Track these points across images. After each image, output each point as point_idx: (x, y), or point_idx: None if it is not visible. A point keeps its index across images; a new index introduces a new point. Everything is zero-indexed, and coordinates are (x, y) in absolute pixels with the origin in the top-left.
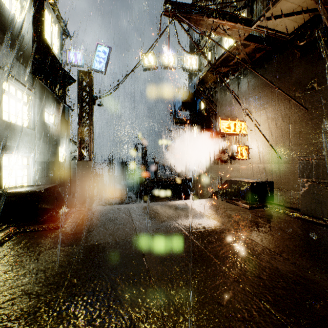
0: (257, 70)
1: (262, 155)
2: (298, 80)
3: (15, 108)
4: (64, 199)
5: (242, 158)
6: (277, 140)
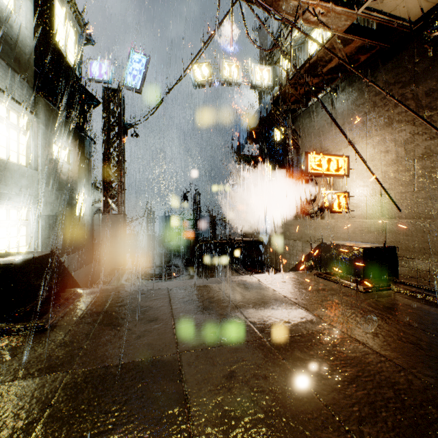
0: (361, 81)
1: (370, 206)
2: (429, 91)
3: (6, 138)
4: (83, 268)
5: (339, 210)
6: (394, 183)
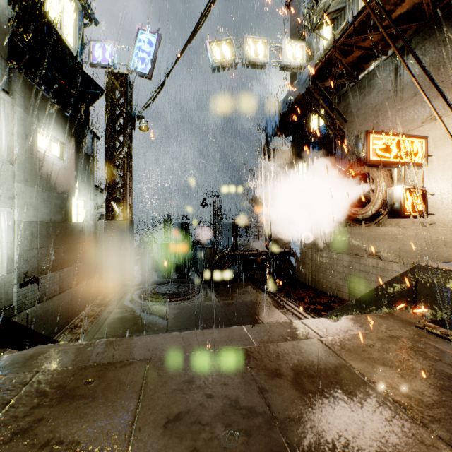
0: (447, 29)
1: None
2: None
3: None
4: (82, 283)
5: (414, 214)
6: None
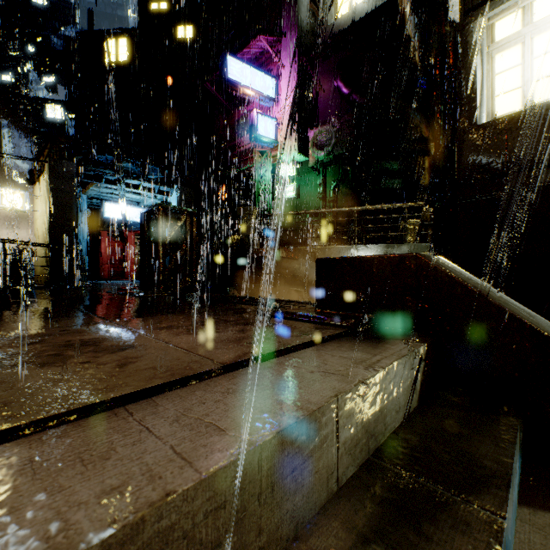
0: None
1: None
2: None
3: None
4: None
5: None
6: None
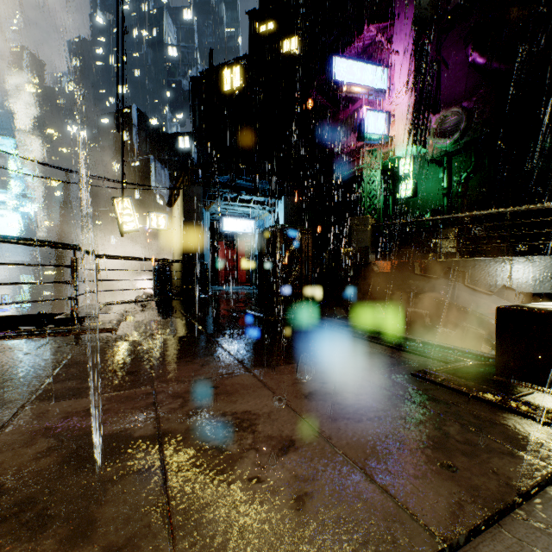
0: None
1: None
2: None
3: None
4: None
5: None
6: None
